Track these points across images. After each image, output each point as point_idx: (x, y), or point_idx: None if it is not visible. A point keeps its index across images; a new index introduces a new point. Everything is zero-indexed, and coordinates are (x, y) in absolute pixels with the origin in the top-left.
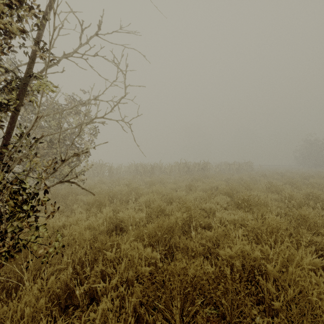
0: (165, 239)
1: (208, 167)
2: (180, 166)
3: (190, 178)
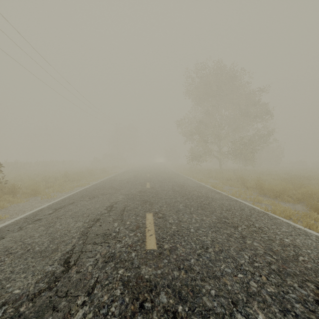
0: None
1: None
2: None
3: None
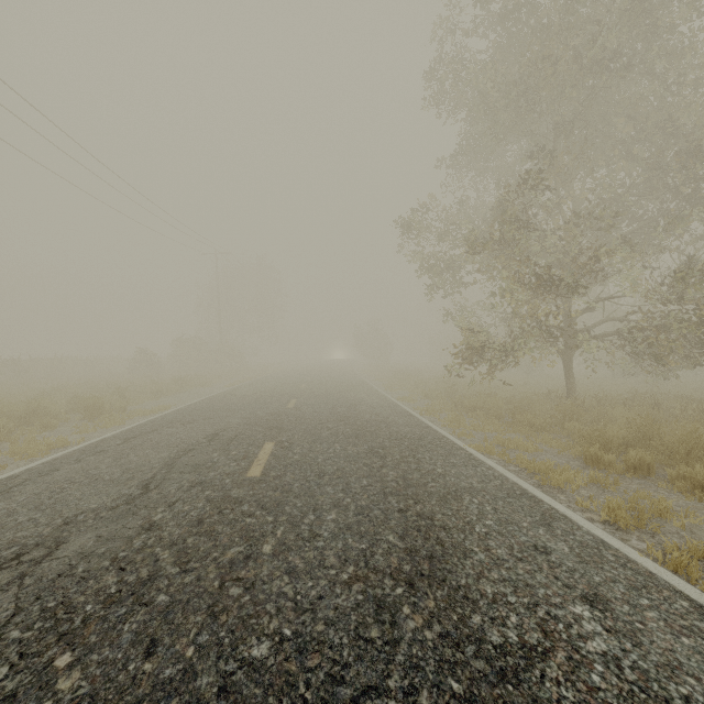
0: None
1: None
2: None
3: None
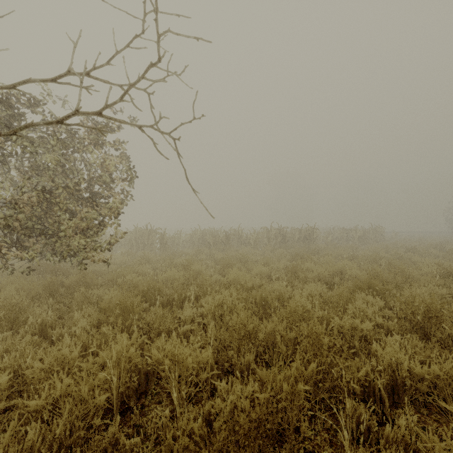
0: (265, 448)
1: (315, 236)
2: (270, 233)
3: (289, 253)
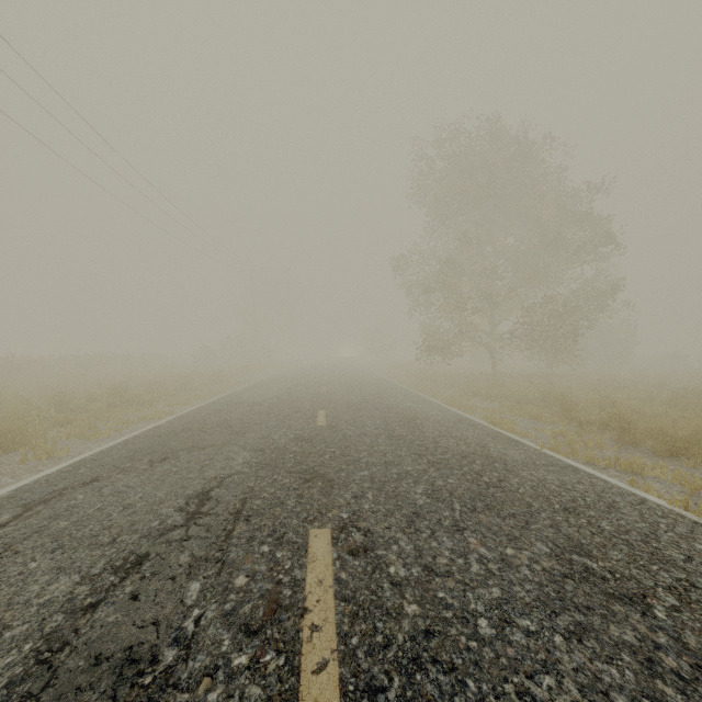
0: None
1: None
2: None
3: None
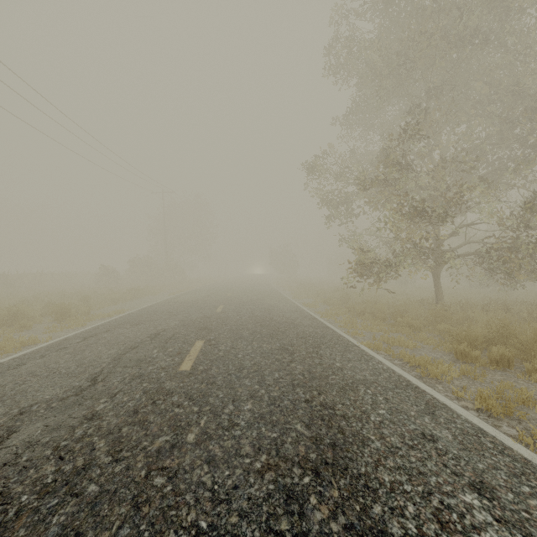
0: None
1: None
2: None
3: None
